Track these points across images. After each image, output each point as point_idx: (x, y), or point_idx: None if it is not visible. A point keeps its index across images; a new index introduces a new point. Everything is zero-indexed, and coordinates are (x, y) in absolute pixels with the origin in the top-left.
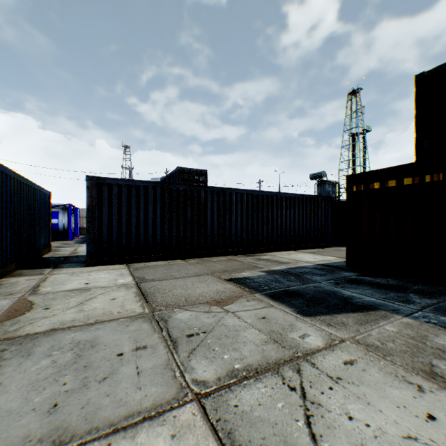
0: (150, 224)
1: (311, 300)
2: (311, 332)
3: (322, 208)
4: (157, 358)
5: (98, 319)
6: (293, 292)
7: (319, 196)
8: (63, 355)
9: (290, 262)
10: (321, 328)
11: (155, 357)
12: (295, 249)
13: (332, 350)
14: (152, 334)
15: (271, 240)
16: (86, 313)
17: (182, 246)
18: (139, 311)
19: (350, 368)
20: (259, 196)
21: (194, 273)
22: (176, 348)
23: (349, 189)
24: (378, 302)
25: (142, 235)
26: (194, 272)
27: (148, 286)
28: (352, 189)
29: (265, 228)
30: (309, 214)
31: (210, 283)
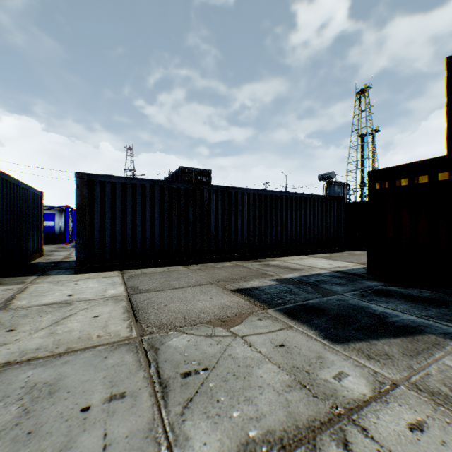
0: (147, 226)
1: (336, 318)
2: (348, 370)
3: (334, 210)
4: (136, 416)
5: (70, 347)
6: (313, 307)
7: (331, 197)
8: (4, 410)
9: (302, 268)
10: (360, 362)
11: (134, 415)
12: (305, 253)
13: (384, 403)
14: (136, 372)
15: (280, 244)
16: (57, 337)
17: (183, 250)
18: (125, 334)
19: (422, 438)
20: (267, 196)
21: (195, 282)
22: (166, 398)
23: (371, 187)
24: (421, 322)
25: (139, 238)
26: (196, 280)
27: (141, 298)
28: (375, 186)
29: (273, 231)
30: (320, 216)
31: (214, 295)
